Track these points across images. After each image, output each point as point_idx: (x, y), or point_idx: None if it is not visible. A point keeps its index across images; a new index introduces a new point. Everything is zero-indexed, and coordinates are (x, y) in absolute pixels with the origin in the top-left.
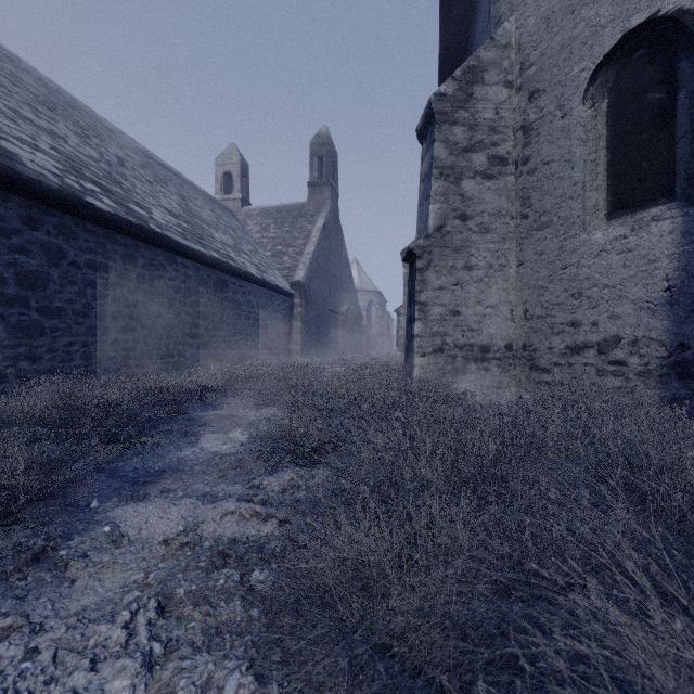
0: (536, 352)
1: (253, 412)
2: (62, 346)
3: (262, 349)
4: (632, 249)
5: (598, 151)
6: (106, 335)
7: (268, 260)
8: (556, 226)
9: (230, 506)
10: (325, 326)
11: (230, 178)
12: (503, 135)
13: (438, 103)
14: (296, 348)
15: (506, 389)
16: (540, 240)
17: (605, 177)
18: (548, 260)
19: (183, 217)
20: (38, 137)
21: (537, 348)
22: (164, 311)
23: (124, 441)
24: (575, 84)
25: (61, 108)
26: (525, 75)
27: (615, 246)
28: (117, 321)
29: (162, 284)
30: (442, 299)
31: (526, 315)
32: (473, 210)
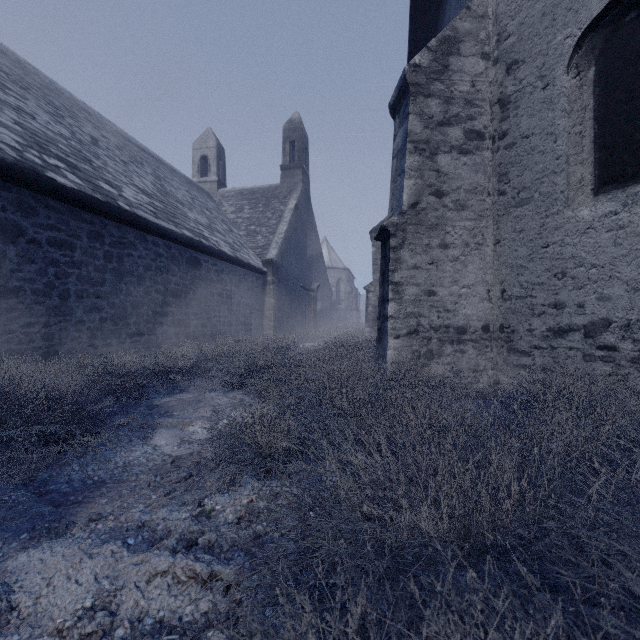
0: (514, 334)
1: (219, 396)
2: (20, 327)
3: (236, 325)
4: (625, 226)
5: (583, 122)
6: (70, 315)
7: (242, 239)
8: (537, 202)
9: (161, 563)
10: (297, 302)
11: (207, 161)
12: (480, 108)
13: (413, 74)
14: (269, 324)
15: (483, 372)
16: (519, 217)
17: (592, 150)
18: (527, 238)
19: (157, 196)
20: (1, 111)
21: (515, 330)
22: (133, 290)
23: (67, 440)
24: (558, 52)
25: (35, 89)
26: (502, 46)
27: (604, 223)
28: (82, 300)
29: (131, 262)
30: (417, 279)
31: (503, 295)
32: (449, 186)
